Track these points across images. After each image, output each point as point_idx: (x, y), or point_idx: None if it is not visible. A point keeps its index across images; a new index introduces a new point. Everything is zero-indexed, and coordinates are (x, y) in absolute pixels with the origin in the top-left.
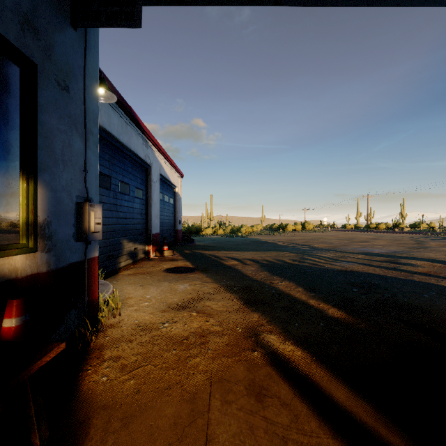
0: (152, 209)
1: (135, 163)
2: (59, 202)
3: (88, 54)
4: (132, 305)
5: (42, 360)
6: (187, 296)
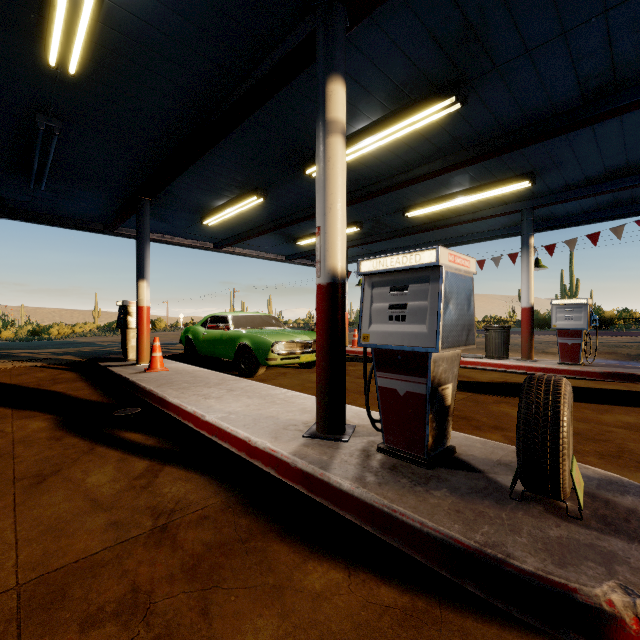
0: None
1: None
2: None
3: None
4: None
5: None
6: None
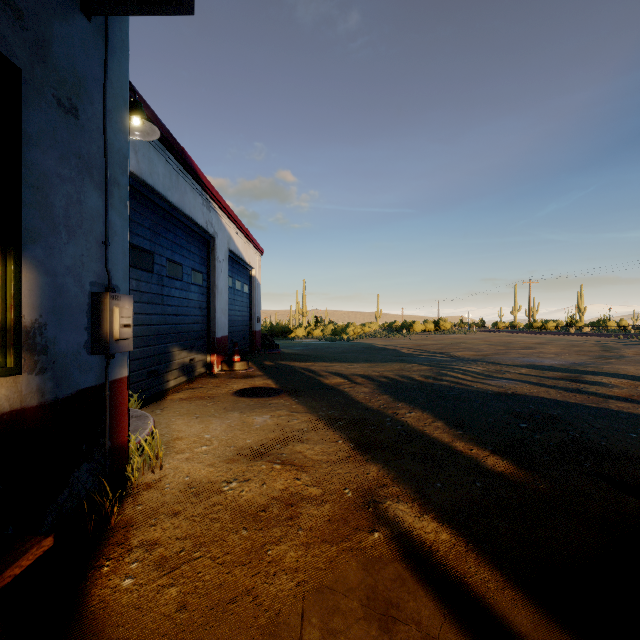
0: (216, 301)
1: (191, 233)
2: (61, 292)
3: (112, 60)
4: (182, 451)
5: (4, 576)
6: (268, 435)
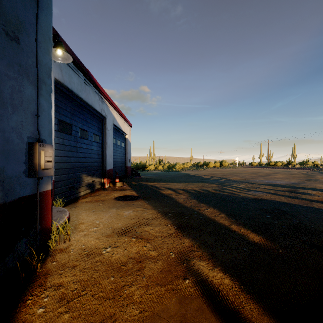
0: (106, 150)
1: (93, 115)
2: (8, 142)
3: (41, 14)
4: (83, 230)
5: None
6: (130, 221)
